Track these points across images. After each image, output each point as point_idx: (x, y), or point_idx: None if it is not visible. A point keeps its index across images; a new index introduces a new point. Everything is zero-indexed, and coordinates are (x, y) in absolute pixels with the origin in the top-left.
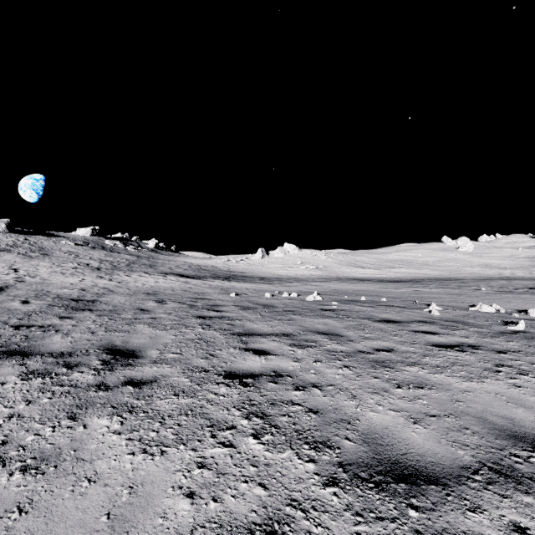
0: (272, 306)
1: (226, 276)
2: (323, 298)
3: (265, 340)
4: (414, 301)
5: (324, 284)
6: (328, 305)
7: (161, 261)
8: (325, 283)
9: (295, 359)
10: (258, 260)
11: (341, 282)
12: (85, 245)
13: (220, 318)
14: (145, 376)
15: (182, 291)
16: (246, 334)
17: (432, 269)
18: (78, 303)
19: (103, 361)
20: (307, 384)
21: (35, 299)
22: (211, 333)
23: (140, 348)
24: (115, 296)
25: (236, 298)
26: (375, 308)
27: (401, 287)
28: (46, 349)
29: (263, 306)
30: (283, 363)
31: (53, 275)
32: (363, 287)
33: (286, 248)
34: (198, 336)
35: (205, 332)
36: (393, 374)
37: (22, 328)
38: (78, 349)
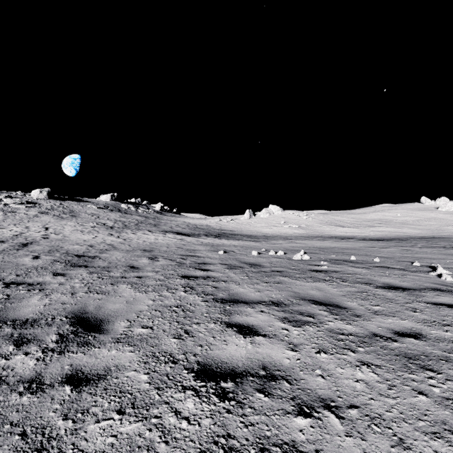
0: (259, 265)
1: (217, 234)
2: (311, 257)
3: (252, 311)
4: (411, 262)
5: (308, 242)
6: (318, 265)
7: (164, 221)
8: (309, 241)
9: (291, 344)
10: (246, 220)
11: (324, 240)
12: (105, 208)
13: (205, 279)
14: (95, 366)
15: (176, 248)
16: (230, 301)
17: (412, 228)
18: (79, 259)
19: (60, 336)
20: (314, 399)
21: (46, 255)
22: (192, 297)
23: (110, 316)
24: (115, 252)
25: (224, 255)
26: (371, 269)
27: (388, 246)
28: (14, 315)
29: (250, 265)
30: (276, 351)
31: (73, 233)
32: (348, 246)
33: (270, 209)
34: (177, 302)
35: (186, 296)
36: (444, 386)
37: (12, 286)
38: (45, 315)
